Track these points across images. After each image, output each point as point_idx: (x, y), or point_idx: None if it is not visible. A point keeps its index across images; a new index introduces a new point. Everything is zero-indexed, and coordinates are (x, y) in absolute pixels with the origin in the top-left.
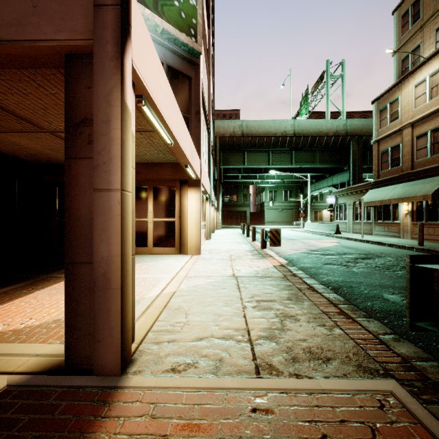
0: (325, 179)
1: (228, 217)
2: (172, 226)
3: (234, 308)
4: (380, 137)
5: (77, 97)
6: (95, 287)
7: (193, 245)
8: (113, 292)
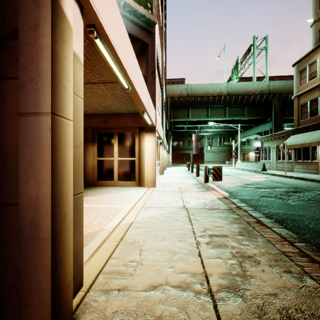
0: (251, 128)
1: (176, 158)
2: (133, 164)
3: (187, 244)
4: (300, 93)
5: (5, 5)
6: (21, 237)
7: (149, 180)
8: (42, 244)
